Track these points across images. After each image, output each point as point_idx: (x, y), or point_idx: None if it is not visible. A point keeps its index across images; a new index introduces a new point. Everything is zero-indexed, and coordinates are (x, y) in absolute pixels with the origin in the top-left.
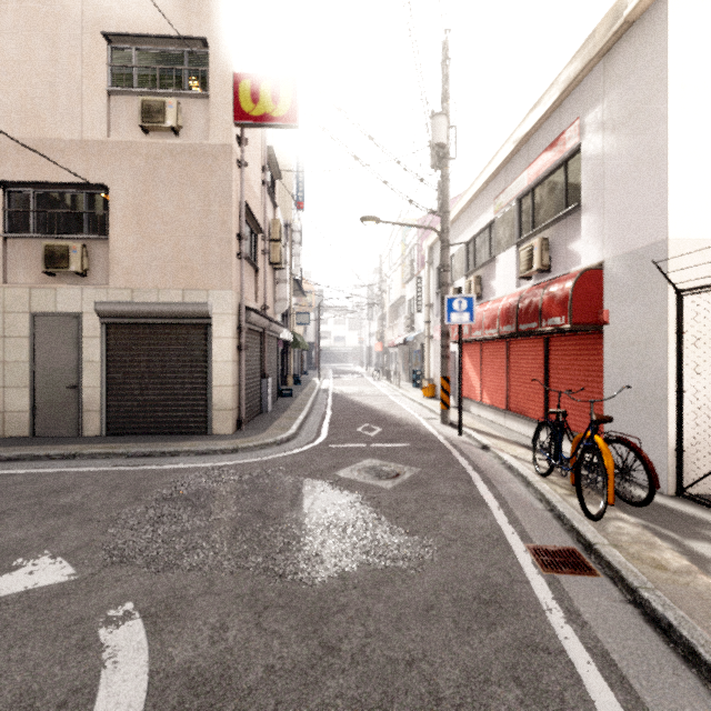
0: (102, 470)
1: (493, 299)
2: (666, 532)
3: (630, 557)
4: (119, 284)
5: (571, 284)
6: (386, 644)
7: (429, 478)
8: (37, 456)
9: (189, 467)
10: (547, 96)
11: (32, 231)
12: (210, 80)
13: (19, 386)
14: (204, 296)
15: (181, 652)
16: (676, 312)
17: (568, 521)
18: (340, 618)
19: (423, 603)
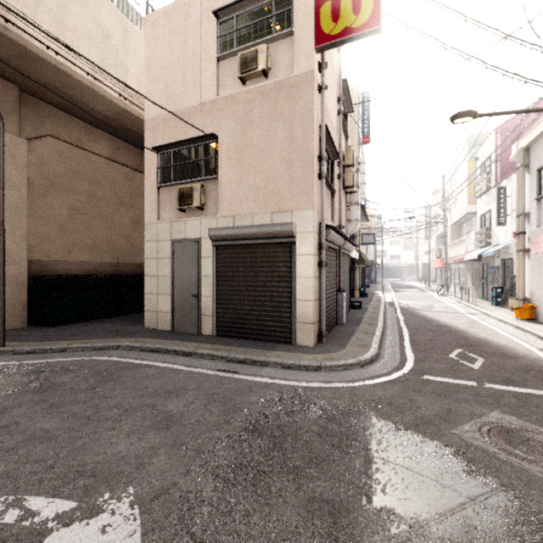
0: (206, 373)
1: None
2: None
3: None
4: (224, 213)
5: None
6: None
7: None
8: (168, 350)
9: (275, 382)
10: None
11: (172, 180)
12: (294, 16)
13: (165, 293)
14: (289, 216)
15: None
16: None
17: None
18: None
19: None
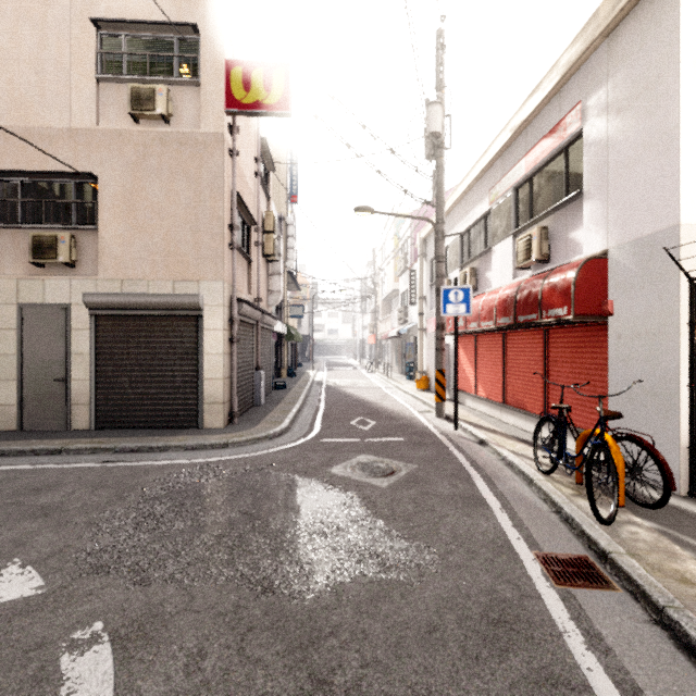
0: (87, 466)
1: (489, 290)
2: (684, 538)
3: (650, 568)
4: (108, 275)
5: (574, 274)
6: (384, 677)
7: (426, 475)
8: (21, 451)
9: (177, 463)
10: (546, 80)
11: (20, 221)
12: (201, 67)
13: (6, 378)
14: (195, 287)
15: (151, 686)
16: (688, 302)
17: (577, 525)
18: (333, 642)
19: (425, 624)
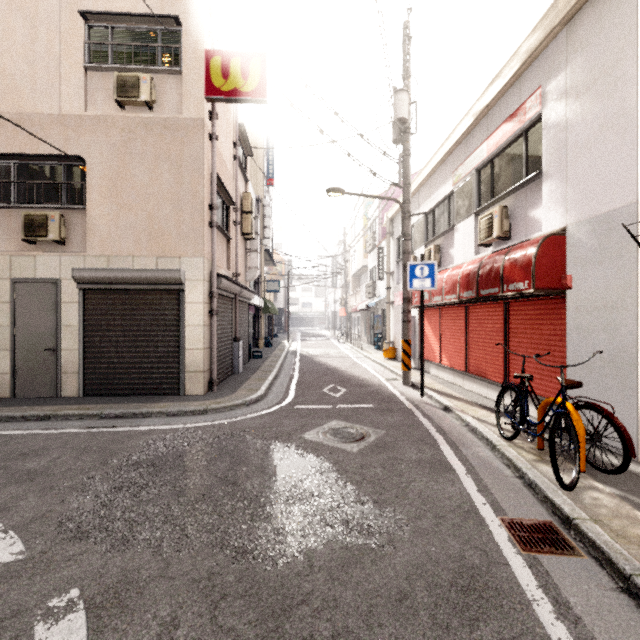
0: (74, 432)
1: (452, 266)
2: None
3: (614, 534)
4: (95, 252)
5: (534, 250)
6: None
7: (394, 441)
8: (12, 417)
9: (159, 428)
10: (507, 68)
11: (13, 201)
12: (182, 57)
13: (0, 349)
14: (177, 263)
15: None
16: None
17: (540, 491)
18: (304, 610)
19: (396, 591)
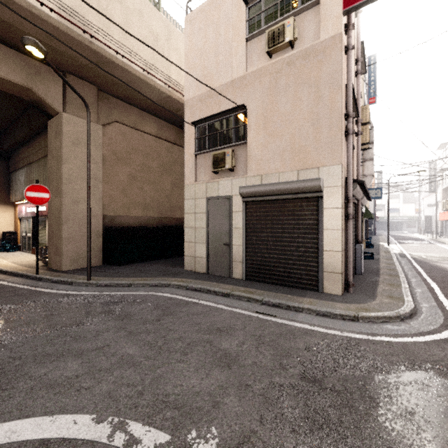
0: (247, 314)
1: None
2: None
3: None
4: (253, 173)
5: None
6: None
7: None
8: (209, 290)
9: (316, 329)
10: None
11: (207, 148)
12: None
13: (201, 242)
14: (315, 173)
15: None
16: None
17: None
18: None
19: None
